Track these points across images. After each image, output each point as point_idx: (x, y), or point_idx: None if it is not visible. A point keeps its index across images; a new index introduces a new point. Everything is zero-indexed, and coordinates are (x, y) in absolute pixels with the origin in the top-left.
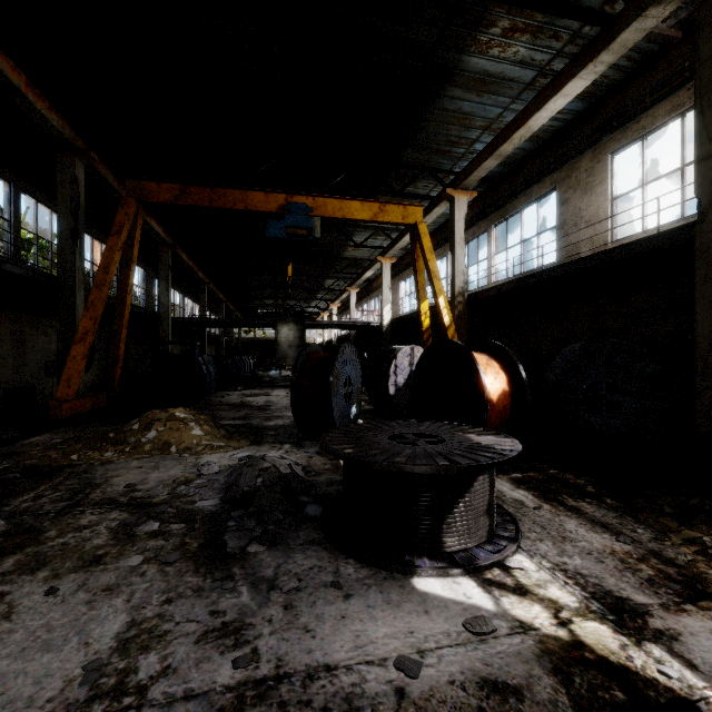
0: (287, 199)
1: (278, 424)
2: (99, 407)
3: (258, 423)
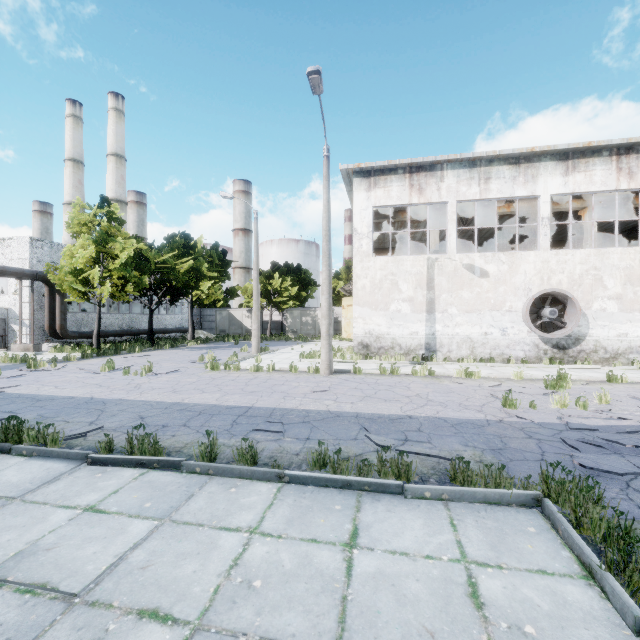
0: None
1: None
2: None
3: None
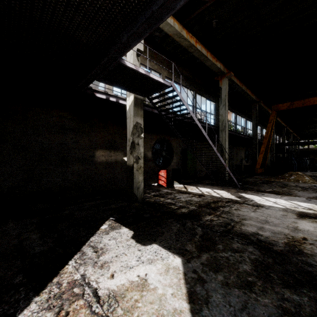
0: None
1: None
2: (262, 172)
3: None
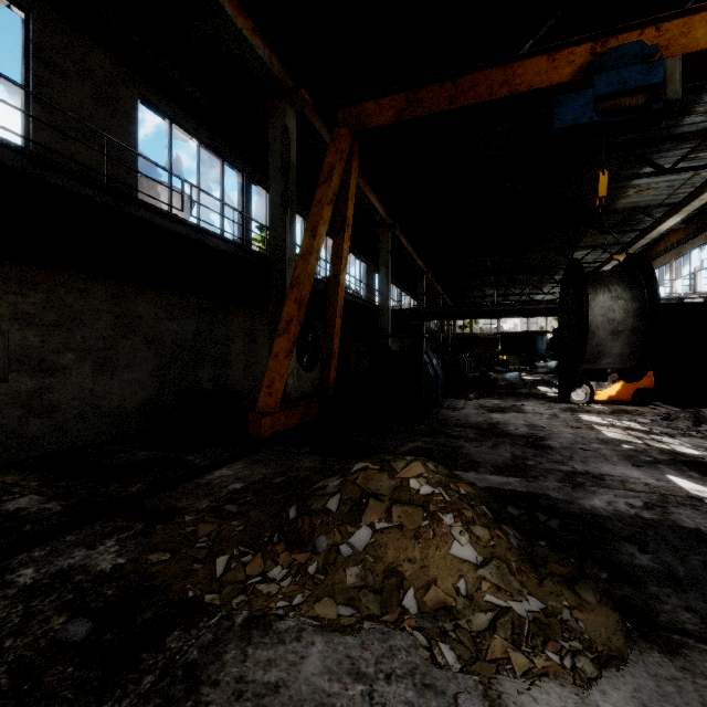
0: (594, 51)
1: (621, 511)
2: (310, 419)
3: (563, 495)
